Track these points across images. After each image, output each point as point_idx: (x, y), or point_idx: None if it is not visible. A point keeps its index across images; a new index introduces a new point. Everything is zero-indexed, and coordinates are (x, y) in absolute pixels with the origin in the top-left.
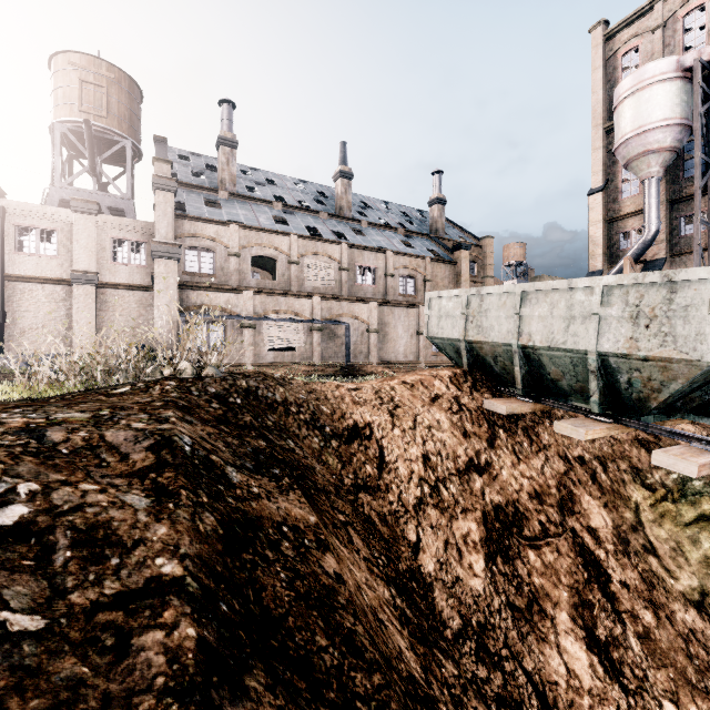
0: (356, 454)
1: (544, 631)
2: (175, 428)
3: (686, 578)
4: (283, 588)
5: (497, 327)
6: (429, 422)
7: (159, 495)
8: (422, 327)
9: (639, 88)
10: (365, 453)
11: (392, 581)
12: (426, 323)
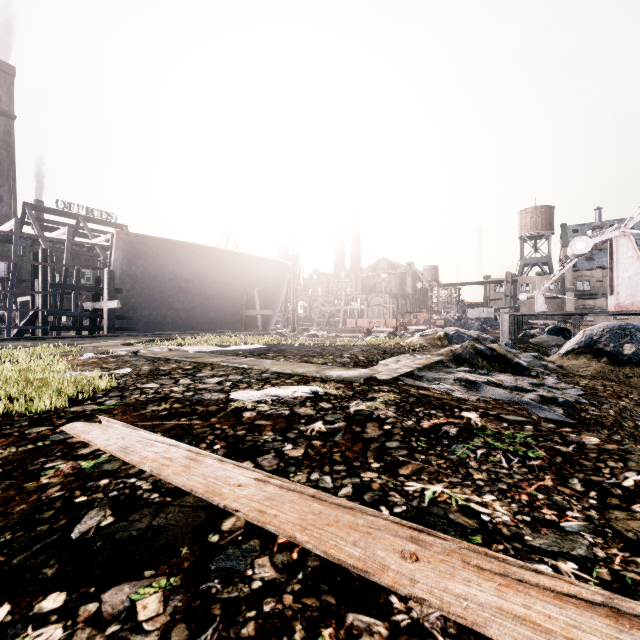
0: None
1: None
2: None
3: None
4: None
5: None
6: None
7: None
8: None
9: None
10: None
11: None
12: None
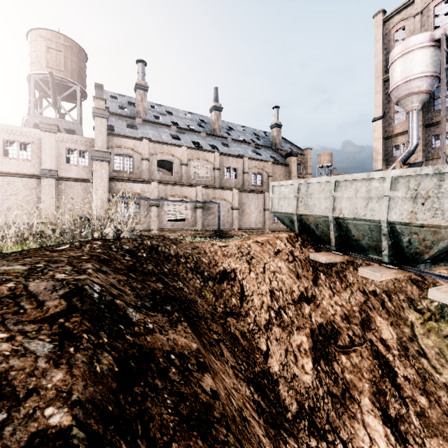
0: (225, 290)
1: (353, 411)
2: (88, 278)
3: (446, 373)
4: (169, 414)
5: (318, 205)
6: (274, 268)
7: (63, 339)
8: (266, 206)
9: (406, 52)
10: (231, 289)
11: (251, 381)
12: (270, 202)
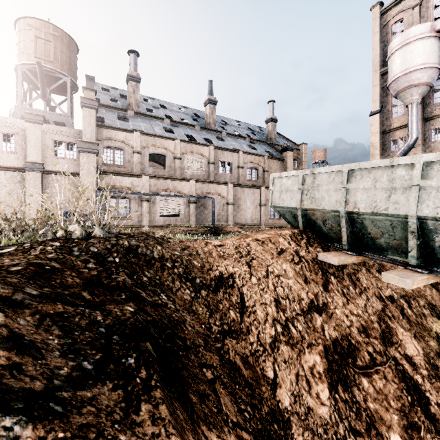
0: (222, 301)
1: None
2: None
3: None
4: None
5: (327, 198)
6: (278, 271)
7: None
8: (262, 201)
9: (405, 43)
10: (229, 299)
11: (259, 438)
12: (270, 196)
